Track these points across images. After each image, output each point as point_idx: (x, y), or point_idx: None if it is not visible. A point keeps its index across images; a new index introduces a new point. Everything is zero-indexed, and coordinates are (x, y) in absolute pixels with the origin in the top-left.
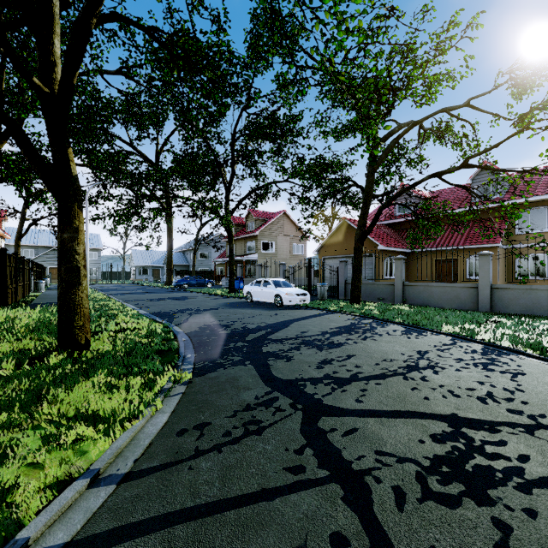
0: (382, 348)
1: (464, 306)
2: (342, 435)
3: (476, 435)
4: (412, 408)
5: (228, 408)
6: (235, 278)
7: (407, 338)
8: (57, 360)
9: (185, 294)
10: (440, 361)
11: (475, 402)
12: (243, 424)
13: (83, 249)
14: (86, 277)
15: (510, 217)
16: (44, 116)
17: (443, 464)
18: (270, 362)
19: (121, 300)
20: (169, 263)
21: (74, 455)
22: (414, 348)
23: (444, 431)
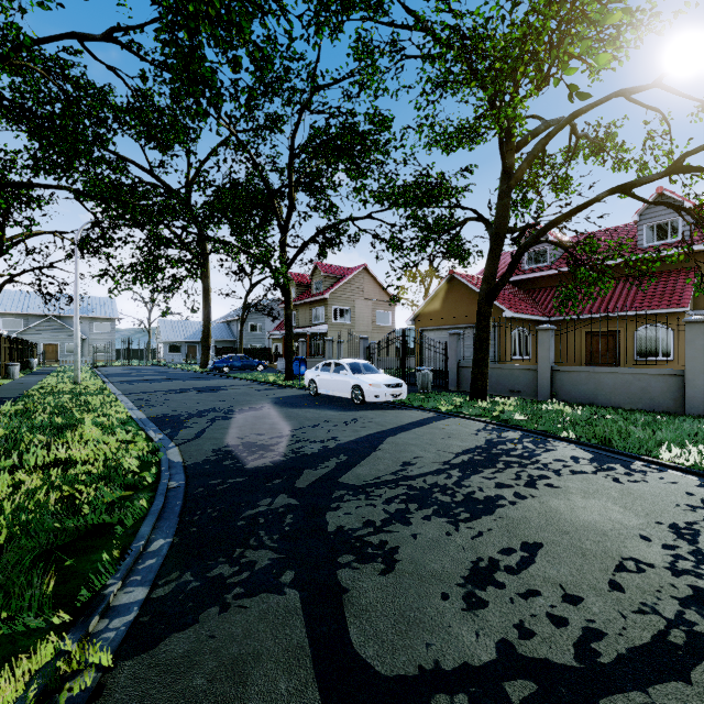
0: (586, 517)
1: (658, 406)
2: None
3: None
4: None
5: None
6: (294, 359)
7: (614, 482)
8: None
9: (222, 381)
10: None
11: None
12: None
13: None
14: None
15: None
16: None
17: None
18: (343, 576)
19: (121, 391)
20: (205, 337)
21: None
22: (654, 514)
23: None
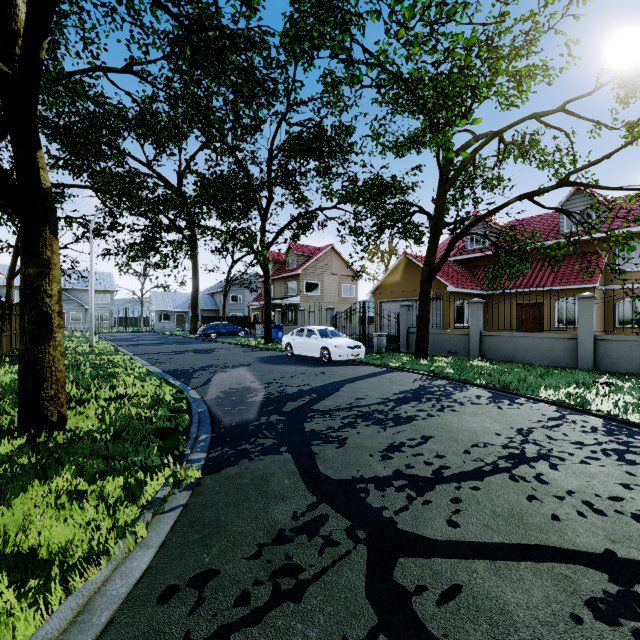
0: (468, 425)
1: (559, 363)
2: (438, 602)
3: None
4: (539, 539)
5: (249, 539)
6: (273, 326)
7: (497, 409)
8: (12, 448)
9: (212, 345)
10: (554, 447)
11: (634, 526)
12: (271, 574)
13: (57, 290)
14: (61, 329)
15: (622, 250)
16: (3, 105)
17: None
18: (315, 448)
19: (131, 353)
20: (194, 307)
21: None
22: (511, 424)
23: (608, 594)
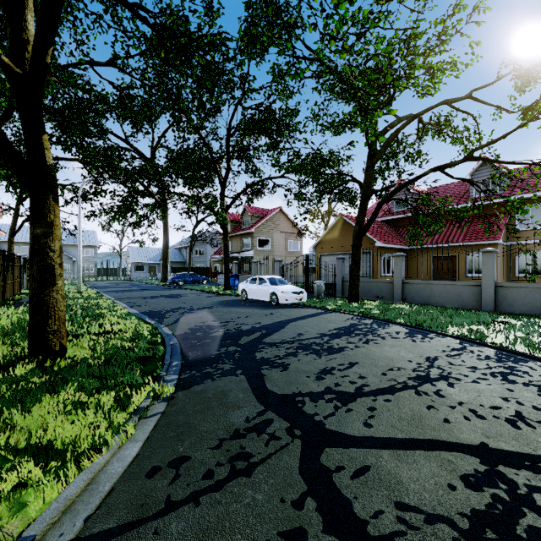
0: (386, 354)
1: (467, 305)
2: (352, 477)
3: (518, 477)
4: (432, 436)
5: (212, 435)
6: (231, 275)
7: (412, 342)
8: (25, 371)
9: (180, 291)
10: (453, 370)
11: (505, 427)
12: (229, 459)
13: (59, 246)
14: (62, 277)
15: (517, 213)
16: (16, 99)
17: (487, 526)
18: (264, 372)
19: (113, 297)
20: (164, 260)
21: (9, 511)
22: (422, 353)
23: (477, 471)
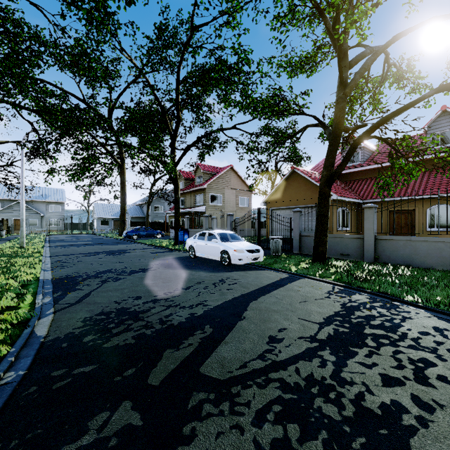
0: None
1: None
2: None
3: None
4: None
5: None
6: (180, 230)
7: None
8: None
9: (129, 246)
10: None
11: None
12: None
13: None
14: None
15: None
16: None
17: None
18: None
19: (50, 254)
20: (122, 215)
21: None
22: None
23: None
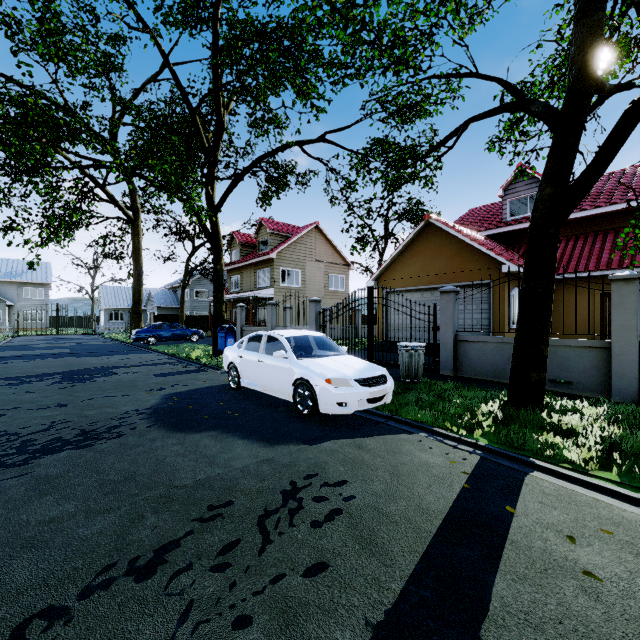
0: None
1: None
2: None
3: None
4: None
5: None
6: (219, 329)
7: None
8: None
9: (129, 357)
10: None
11: None
12: None
13: None
14: None
15: None
16: None
17: None
18: None
19: None
20: (135, 303)
21: None
22: None
23: None
